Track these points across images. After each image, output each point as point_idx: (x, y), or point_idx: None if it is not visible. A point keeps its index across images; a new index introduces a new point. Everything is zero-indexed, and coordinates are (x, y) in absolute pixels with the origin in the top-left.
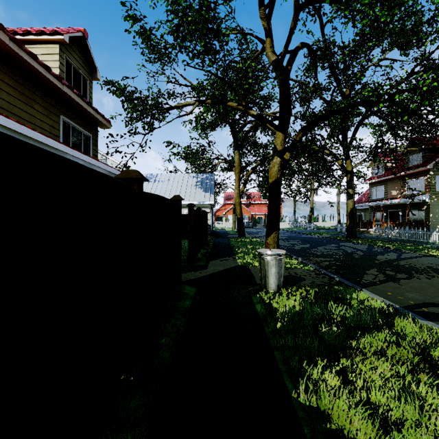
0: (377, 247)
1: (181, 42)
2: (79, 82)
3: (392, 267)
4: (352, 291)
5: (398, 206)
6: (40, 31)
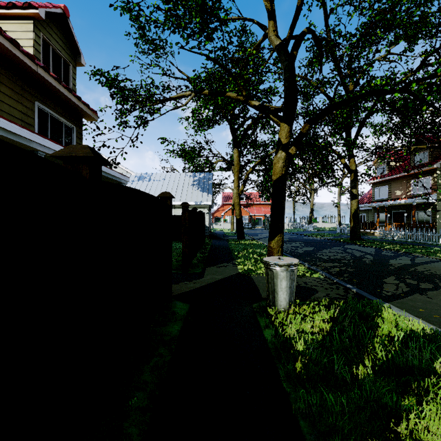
0: (385, 250)
1: (174, 21)
2: (60, 66)
3: (410, 274)
4: (380, 308)
5: (403, 206)
6: (11, 4)
